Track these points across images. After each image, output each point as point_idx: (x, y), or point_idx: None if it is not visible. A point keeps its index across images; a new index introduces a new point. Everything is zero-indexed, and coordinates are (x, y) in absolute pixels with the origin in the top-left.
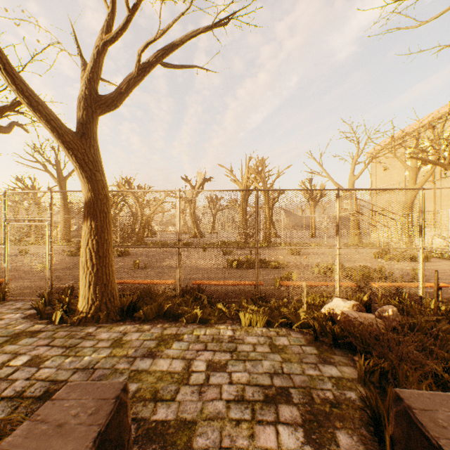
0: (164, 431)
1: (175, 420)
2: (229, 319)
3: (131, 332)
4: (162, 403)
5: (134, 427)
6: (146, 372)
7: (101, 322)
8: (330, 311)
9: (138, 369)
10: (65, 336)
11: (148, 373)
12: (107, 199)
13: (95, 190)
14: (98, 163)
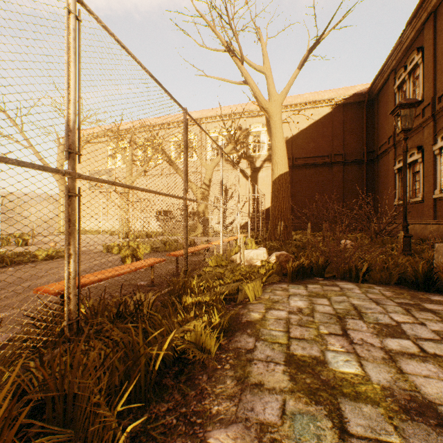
0: None
1: None
2: None
3: None
4: None
5: None
6: None
7: None
8: (259, 260)
9: None
10: None
11: None
12: None
13: None
14: None
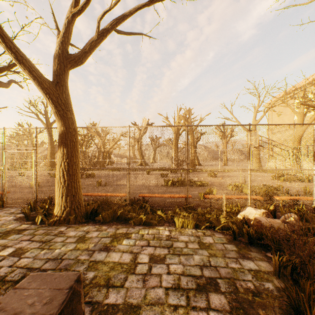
0: (114, 314)
1: (123, 304)
2: (166, 222)
3: (92, 231)
4: (113, 289)
5: (89, 310)
6: (102, 262)
7: (71, 223)
8: (245, 217)
9: (95, 260)
10: (43, 233)
11: (103, 263)
12: (75, 132)
13: (67, 125)
14: (68, 105)
